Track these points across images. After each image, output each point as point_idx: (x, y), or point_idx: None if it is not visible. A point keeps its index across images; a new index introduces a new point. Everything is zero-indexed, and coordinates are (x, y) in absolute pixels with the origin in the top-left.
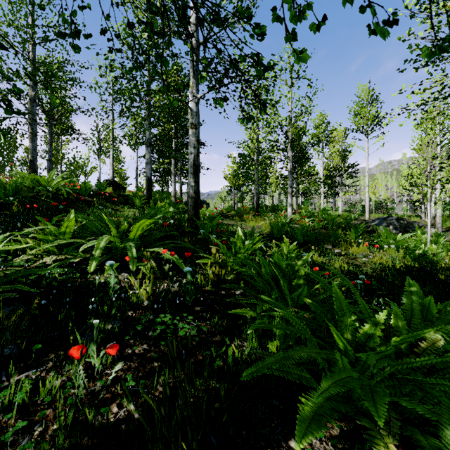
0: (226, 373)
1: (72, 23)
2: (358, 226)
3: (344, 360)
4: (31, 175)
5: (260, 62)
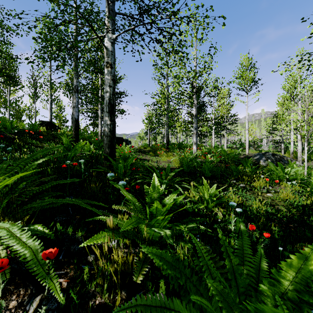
0: None
1: None
2: (247, 160)
3: None
4: None
5: None
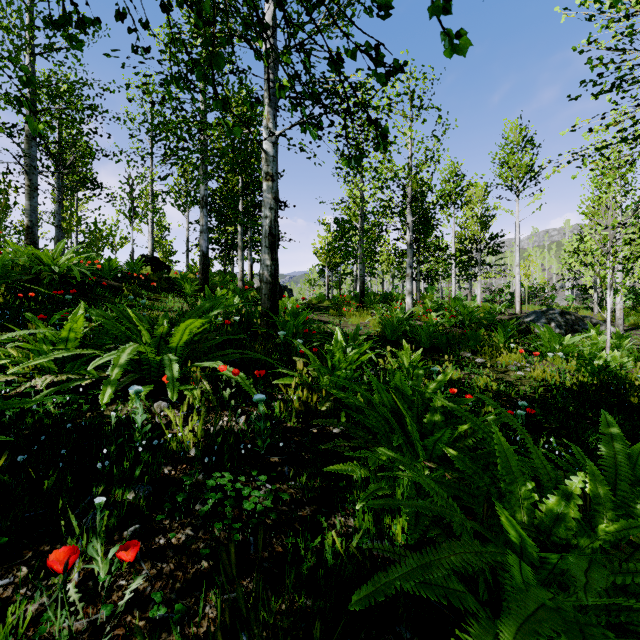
0: (321, 578)
1: (72, 4)
2: (507, 324)
3: (525, 569)
4: (27, 248)
5: (381, 60)
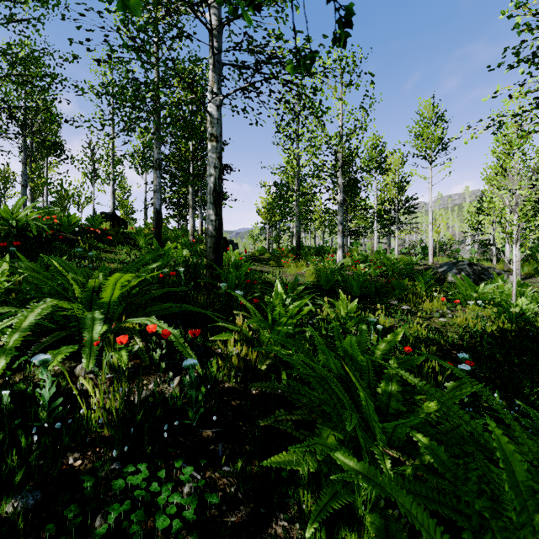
0: None
1: None
2: (425, 274)
3: None
4: None
5: None
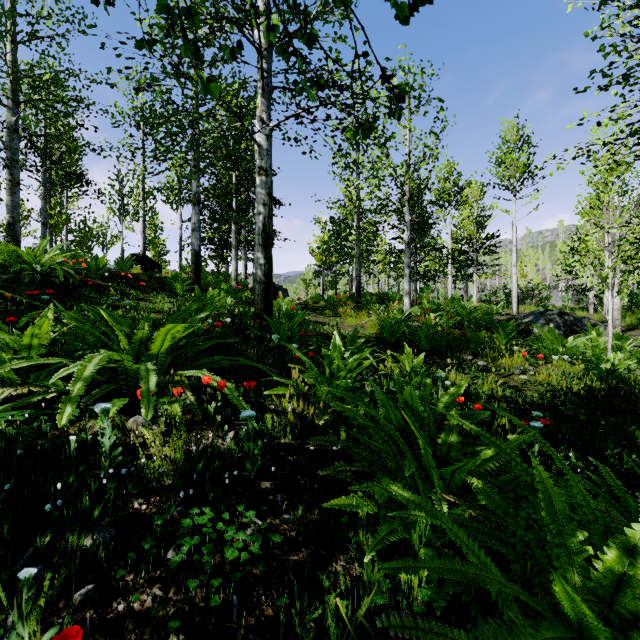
0: None
1: None
2: (506, 325)
3: None
4: (8, 246)
5: None
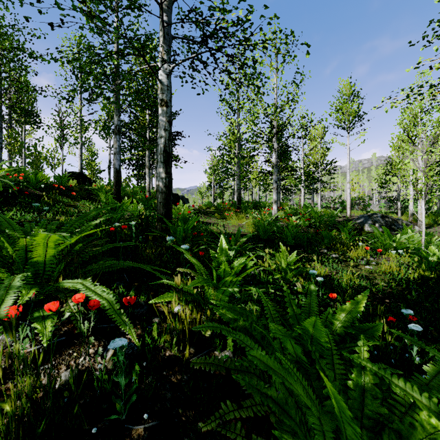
0: None
1: None
2: (346, 225)
3: None
4: None
5: None
